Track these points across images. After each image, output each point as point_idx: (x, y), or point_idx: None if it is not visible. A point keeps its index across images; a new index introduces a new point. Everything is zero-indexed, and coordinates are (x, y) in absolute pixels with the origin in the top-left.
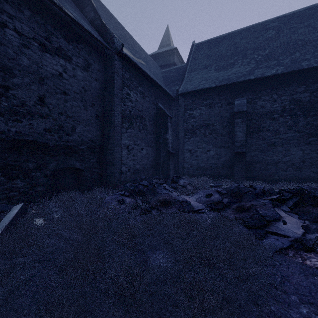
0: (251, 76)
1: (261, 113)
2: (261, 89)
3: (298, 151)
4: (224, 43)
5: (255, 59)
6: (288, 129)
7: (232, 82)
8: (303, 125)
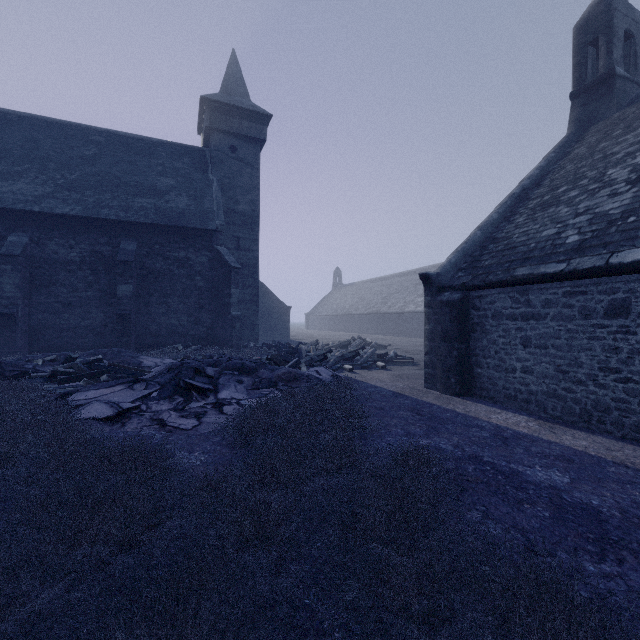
0: (36, 206)
1: (54, 261)
2: (53, 227)
3: (100, 314)
4: (17, 131)
5: (56, 182)
6: (89, 286)
7: (3, 207)
8: (106, 283)
